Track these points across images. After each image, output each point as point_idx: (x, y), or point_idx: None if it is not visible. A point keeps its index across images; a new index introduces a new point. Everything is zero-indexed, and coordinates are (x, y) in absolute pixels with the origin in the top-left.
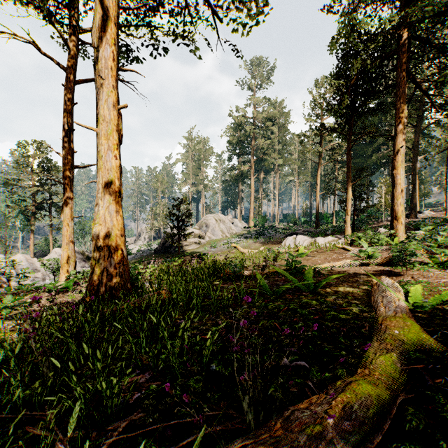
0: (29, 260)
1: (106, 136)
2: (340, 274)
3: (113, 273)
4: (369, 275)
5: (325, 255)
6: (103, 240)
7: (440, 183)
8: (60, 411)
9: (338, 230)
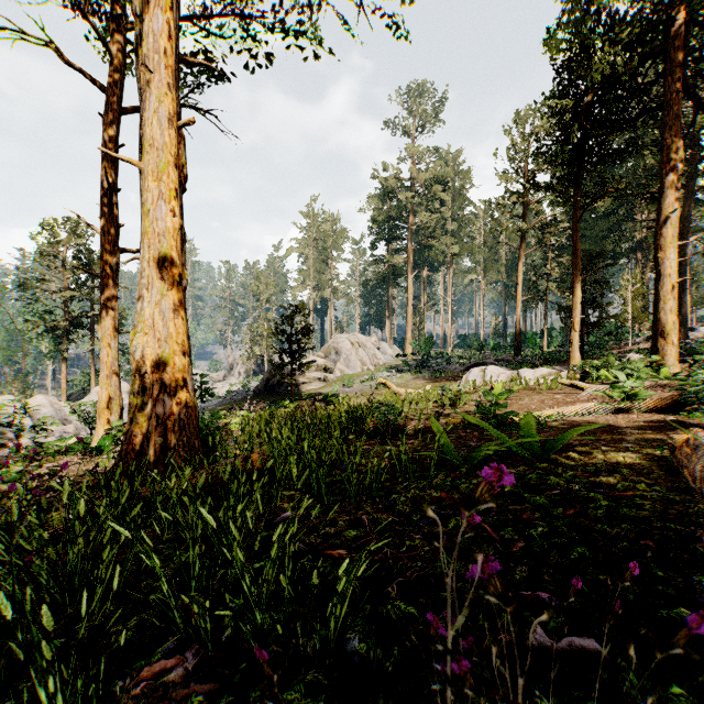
0: (56, 404)
1: (155, 175)
2: (593, 426)
3: (167, 421)
4: (640, 429)
5: (541, 396)
6: (150, 362)
7: None
8: None
9: (554, 358)
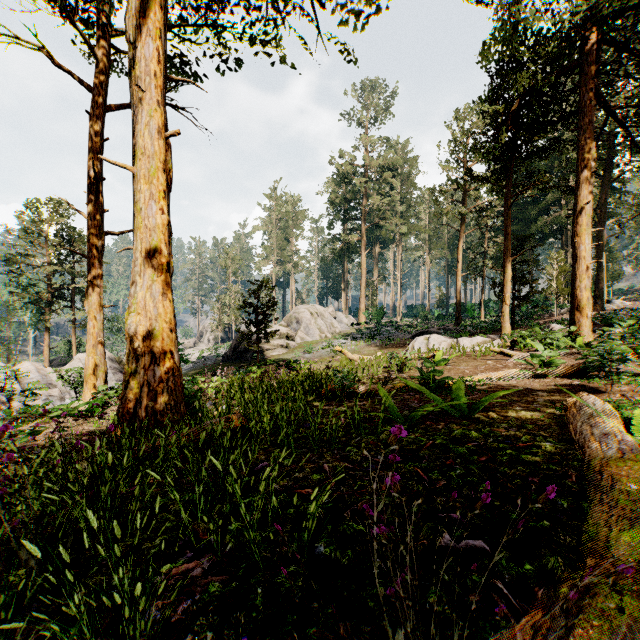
0: (41, 370)
1: (146, 179)
2: (510, 390)
3: (157, 388)
4: (550, 392)
5: (475, 362)
6: (142, 337)
7: (636, 259)
8: (44, 636)
9: (489, 328)
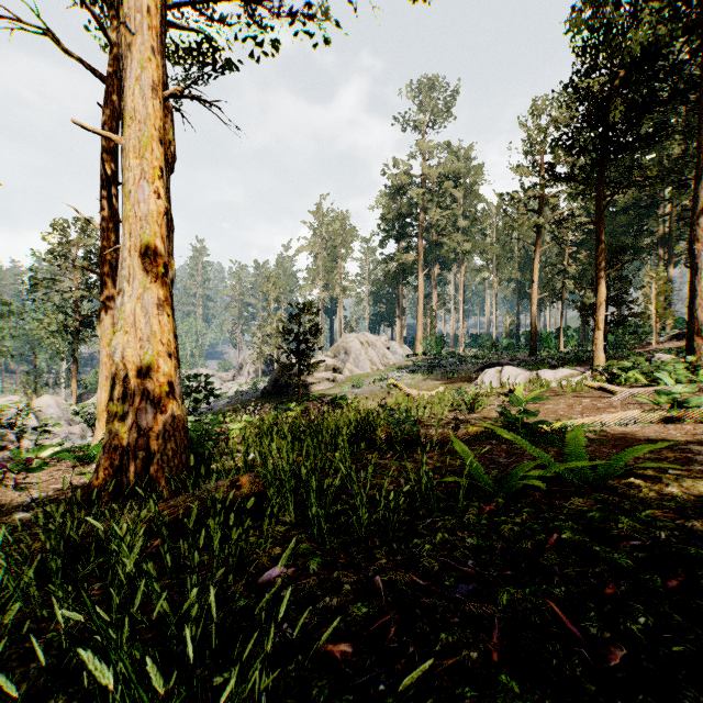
0: (62, 404)
1: (137, 151)
2: (658, 445)
3: (150, 432)
4: None
5: (566, 400)
6: (131, 364)
7: None
8: None
9: (573, 359)
